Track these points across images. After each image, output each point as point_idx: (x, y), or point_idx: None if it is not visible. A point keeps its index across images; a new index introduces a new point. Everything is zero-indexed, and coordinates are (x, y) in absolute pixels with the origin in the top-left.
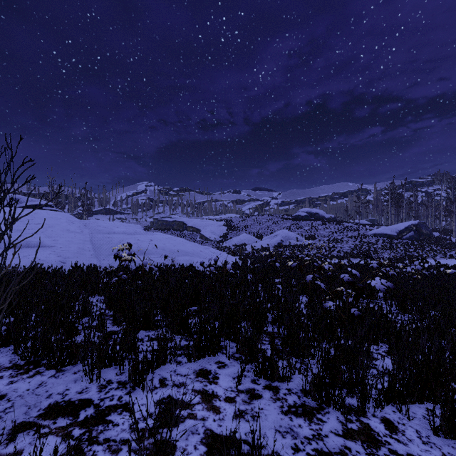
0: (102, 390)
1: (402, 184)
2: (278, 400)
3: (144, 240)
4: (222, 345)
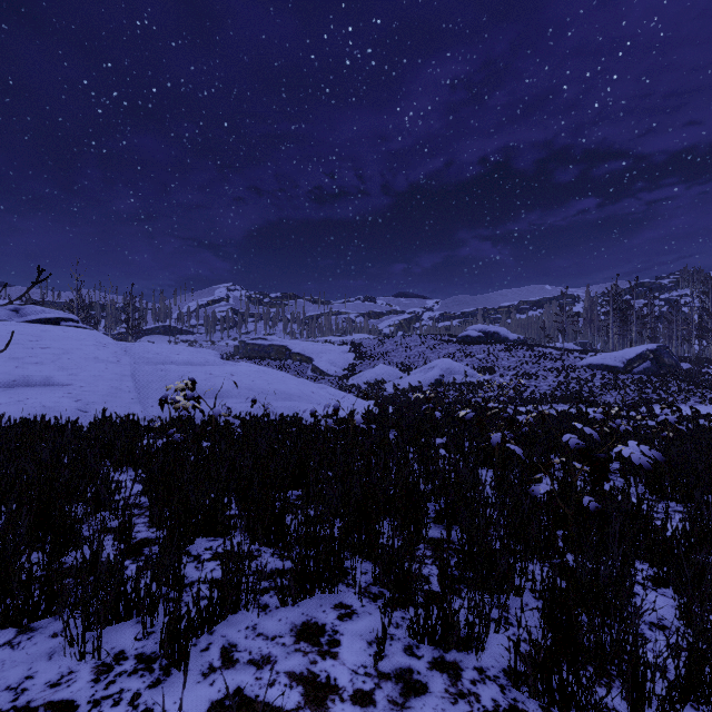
0: (101, 676)
1: (631, 287)
2: (461, 698)
3: (221, 374)
4: (347, 567)
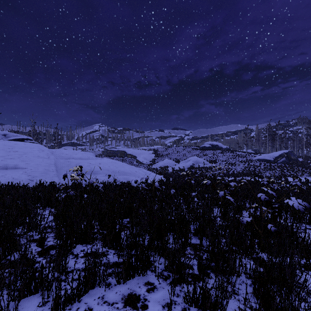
0: None
1: (276, 125)
2: None
3: (95, 163)
4: (151, 260)
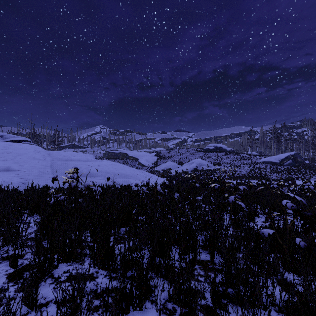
0: None
1: (282, 126)
2: None
3: (93, 165)
4: (152, 285)
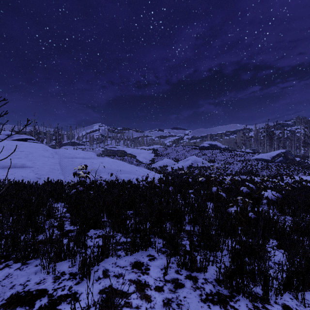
0: (56, 280)
1: (274, 125)
2: (197, 289)
3: (97, 163)
4: (152, 241)
